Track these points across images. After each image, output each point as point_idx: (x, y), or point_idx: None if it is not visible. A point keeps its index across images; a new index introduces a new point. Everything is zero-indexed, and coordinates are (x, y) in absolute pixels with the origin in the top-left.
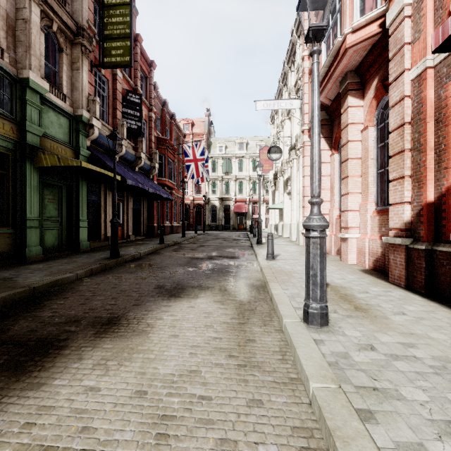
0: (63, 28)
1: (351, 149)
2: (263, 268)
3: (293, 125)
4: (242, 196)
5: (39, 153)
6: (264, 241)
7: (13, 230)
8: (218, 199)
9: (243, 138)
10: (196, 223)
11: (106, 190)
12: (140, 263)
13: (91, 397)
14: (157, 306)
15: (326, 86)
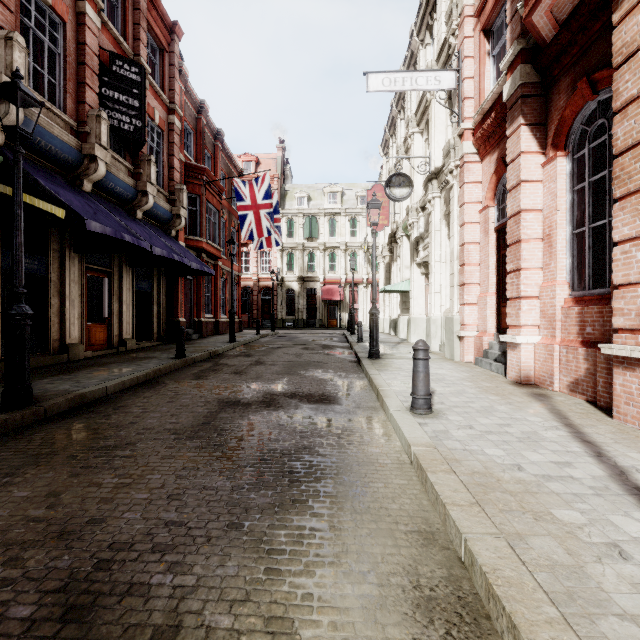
0: None
1: None
2: (425, 467)
3: (433, 134)
4: (335, 274)
5: None
6: (380, 350)
7: None
8: (297, 279)
9: (336, 185)
10: (263, 317)
11: (64, 250)
12: (72, 427)
13: None
14: None
15: None
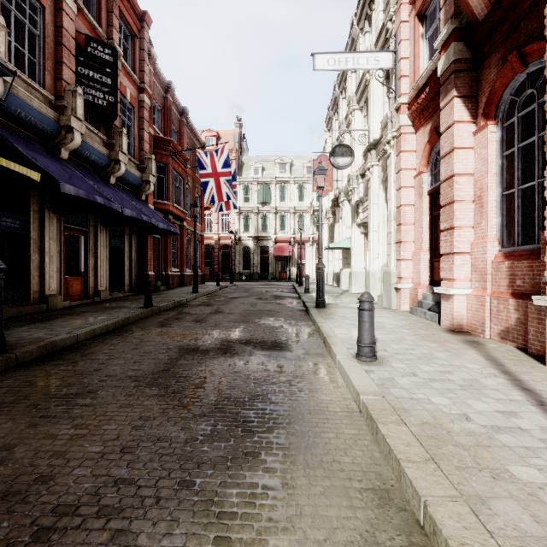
0: None
1: None
2: (376, 417)
3: (372, 110)
4: (285, 234)
5: None
6: (325, 300)
7: None
8: (253, 238)
9: (286, 157)
10: (223, 271)
11: (43, 211)
12: (39, 374)
13: None
14: None
15: None
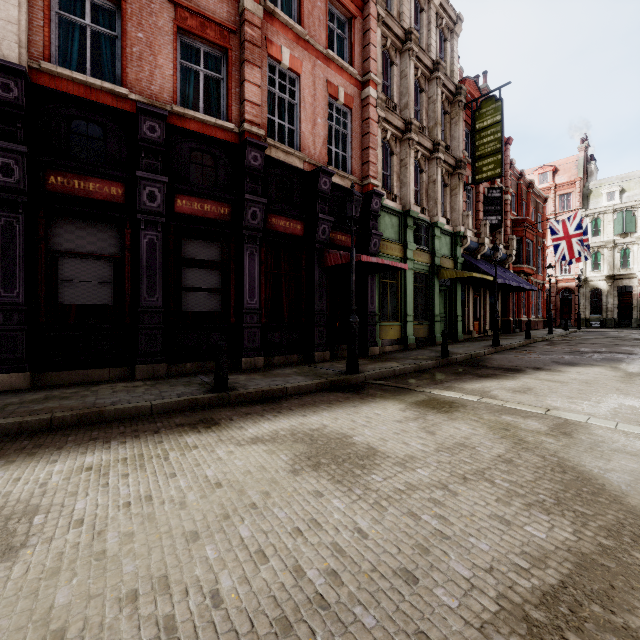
0: (447, 169)
1: None
2: None
3: None
4: None
5: (442, 270)
6: None
7: (428, 323)
8: (605, 277)
9: None
10: (562, 317)
11: (469, 288)
12: (522, 351)
13: (553, 377)
14: (561, 367)
15: None
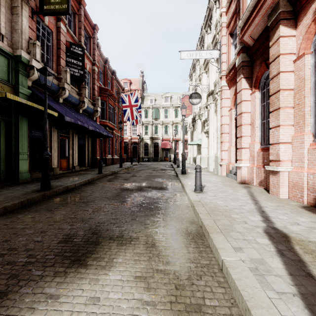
0: None
1: (283, 80)
2: (195, 205)
3: (210, 75)
4: (167, 136)
5: None
6: (187, 171)
7: None
8: (149, 138)
9: (168, 93)
10: (133, 156)
11: (51, 127)
12: (68, 196)
13: None
14: (34, 298)
15: (254, 20)
